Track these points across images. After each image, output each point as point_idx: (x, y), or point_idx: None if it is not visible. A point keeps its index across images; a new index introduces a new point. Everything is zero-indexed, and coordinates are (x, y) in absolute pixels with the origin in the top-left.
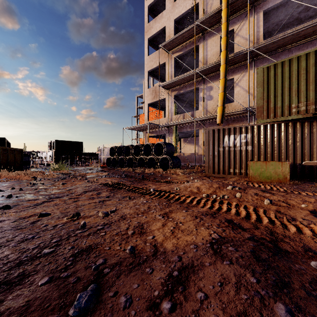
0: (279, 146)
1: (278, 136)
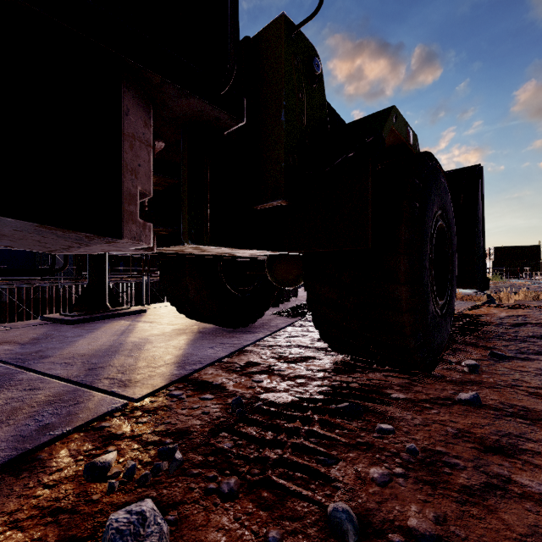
0: None
1: None
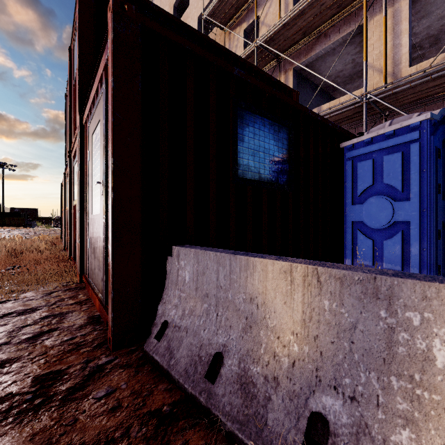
0: None
1: None
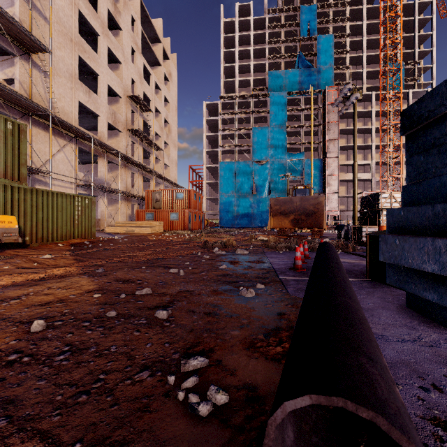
0: None
1: None
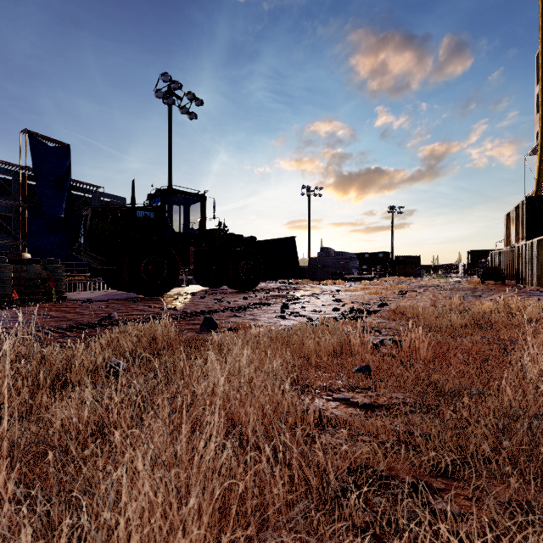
0: (509, 264)
1: (509, 257)
